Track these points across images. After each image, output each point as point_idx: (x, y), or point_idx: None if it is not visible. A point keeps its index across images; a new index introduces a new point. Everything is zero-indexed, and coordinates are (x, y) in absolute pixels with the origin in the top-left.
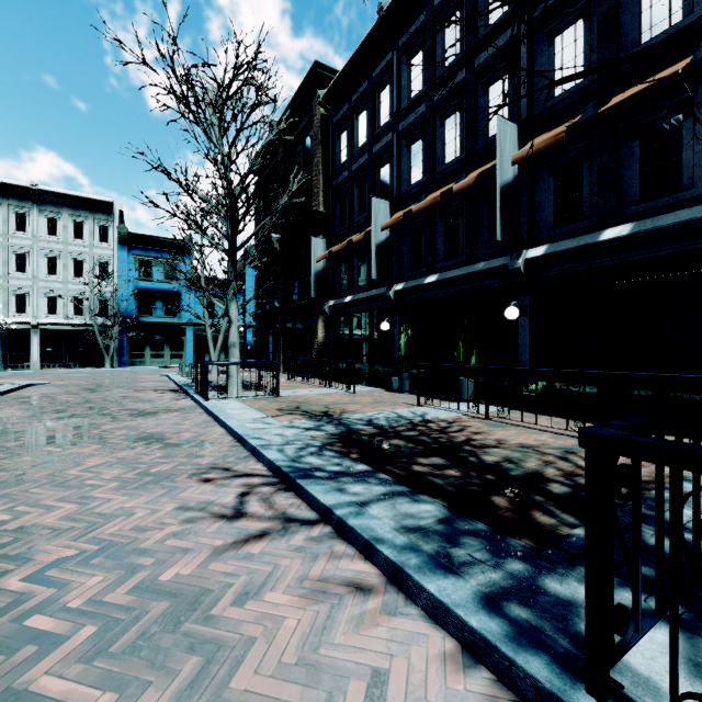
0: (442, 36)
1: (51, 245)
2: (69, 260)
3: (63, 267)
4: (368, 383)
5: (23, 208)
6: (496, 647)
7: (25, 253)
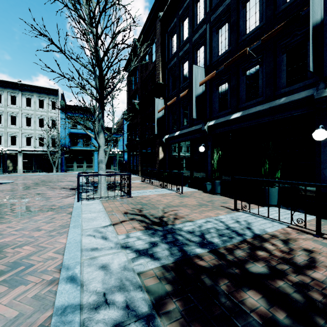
0: None
1: (27, 111)
2: (37, 119)
3: (33, 122)
4: (189, 185)
5: (14, 93)
6: None
7: (15, 116)
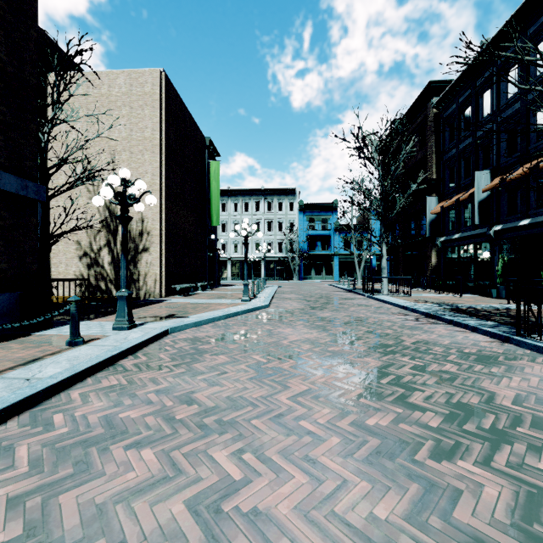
0: (534, 54)
1: (269, 216)
2: (276, 223)
3: (274, 227)
4: (471, 292)
5: (258, 200)
6: (497, 333)
7: (259, 222)
